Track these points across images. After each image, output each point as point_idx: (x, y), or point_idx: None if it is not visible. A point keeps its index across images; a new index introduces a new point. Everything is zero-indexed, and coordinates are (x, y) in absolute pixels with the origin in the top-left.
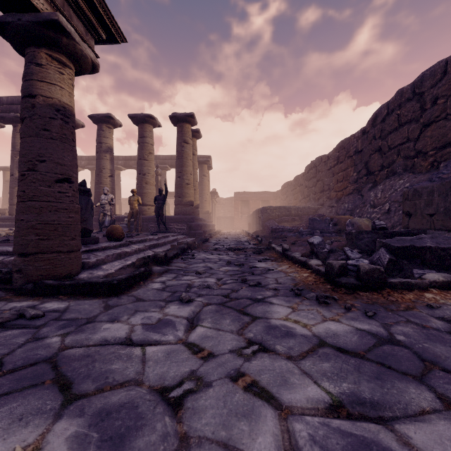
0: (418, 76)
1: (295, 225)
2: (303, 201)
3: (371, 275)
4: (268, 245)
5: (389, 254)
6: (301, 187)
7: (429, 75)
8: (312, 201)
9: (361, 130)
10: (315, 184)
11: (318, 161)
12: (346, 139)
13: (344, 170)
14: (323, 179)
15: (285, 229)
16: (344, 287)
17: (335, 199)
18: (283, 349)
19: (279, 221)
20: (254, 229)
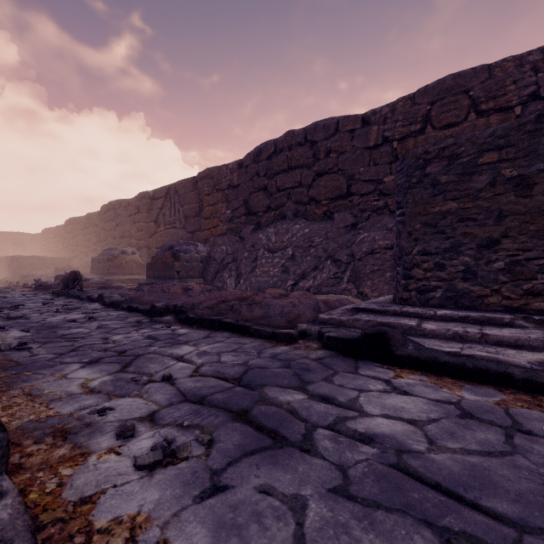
0: (115, 200)
1: (46, 273)
2: (63, 250)
3: (47, 286)
4: (16, 285)
5: (59, 281)
6: (62, 237)
7: (117, 203)
8: (70, 253)
9: (98, 212)
10: (72, 239)
11: (75, 221)
12: (91, 214)
13: (90, 235)
14: (78, 236)
15: (36, 275)
16: (38, 289)
17: (85, 253)
18: (14, 294)
19: (32, 269)
20: (1, 276)
